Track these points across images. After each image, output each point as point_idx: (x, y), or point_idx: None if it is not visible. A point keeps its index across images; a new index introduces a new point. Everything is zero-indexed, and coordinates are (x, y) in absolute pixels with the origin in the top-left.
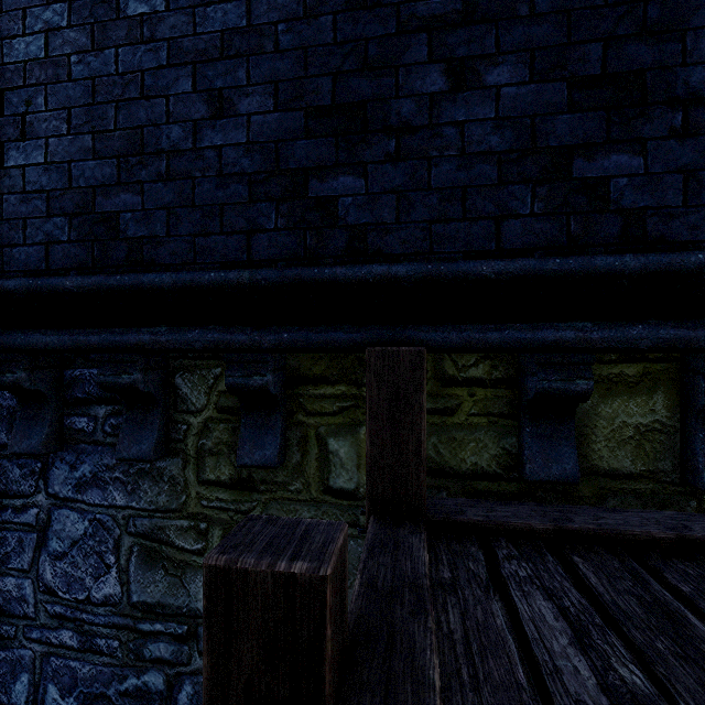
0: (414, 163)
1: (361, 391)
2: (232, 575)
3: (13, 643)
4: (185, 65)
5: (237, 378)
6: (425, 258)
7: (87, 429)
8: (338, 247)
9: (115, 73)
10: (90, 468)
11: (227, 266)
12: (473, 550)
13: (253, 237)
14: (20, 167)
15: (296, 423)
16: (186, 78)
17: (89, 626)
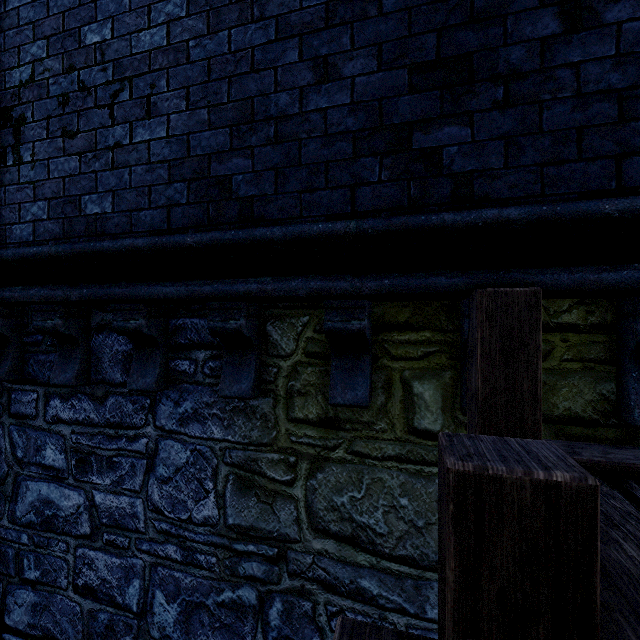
0: (524, 108)
1: (446, 337)
2: (484, 481)
3: (127, 553)
4: (292, 38)
5: (336, 322)
6: (536, 201)
7: (189, 370)
8: (443, 195)
9: (227, 52)
10: (192, 405)
11: (332, 218)
12: (605, 489)
13: (357, 190)
14: (146, 142)
15: (381, 367)
16: (293, 50)
17: (191, 542)
